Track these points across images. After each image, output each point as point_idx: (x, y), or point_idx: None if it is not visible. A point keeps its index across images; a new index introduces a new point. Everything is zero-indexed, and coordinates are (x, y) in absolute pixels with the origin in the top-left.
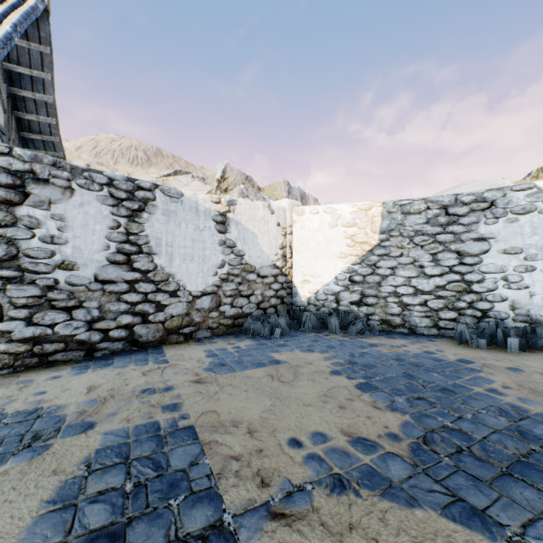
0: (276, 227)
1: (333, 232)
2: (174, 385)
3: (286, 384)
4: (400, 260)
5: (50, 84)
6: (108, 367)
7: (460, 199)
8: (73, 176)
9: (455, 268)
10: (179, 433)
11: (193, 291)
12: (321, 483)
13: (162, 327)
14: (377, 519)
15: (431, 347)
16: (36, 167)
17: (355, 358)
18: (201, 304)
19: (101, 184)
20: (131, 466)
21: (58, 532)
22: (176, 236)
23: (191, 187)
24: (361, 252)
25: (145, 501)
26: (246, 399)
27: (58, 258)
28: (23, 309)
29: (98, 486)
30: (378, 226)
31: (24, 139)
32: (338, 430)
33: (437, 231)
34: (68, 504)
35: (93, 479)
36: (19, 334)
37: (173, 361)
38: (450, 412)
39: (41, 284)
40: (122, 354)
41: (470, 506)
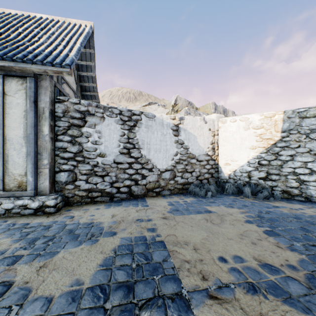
0: (208, 131)
1: (246, 132)
2: (152, 218)
3: (215, 225)
4: (297, 150)
5: (94, 67)
6: (120, 206)
7: None
8: (104, 111)
9: None
10: (156, 243)
11: (160, 168)
12: (240, 285)
13: (145, 187)
14: (279, 315)
15: None
16: (89, 108)
17: (262, 214)
18: (165, 176)
19: (116, 114)
20: (134, 255)
21: (105, 279)
22: (152, 138)
23: (157, 111)
24: (267, 145)
25: (142, 274)
26: (191, 230)
27: (98, 151)
28: (84, 175)
29: (120, 262)
30: (280, 127)
31: (83, 95)
32: (251, 257)
33: None
34: (108, 268)
35: (118, 259)
36: (83, 187)
37: (151, 206)
38: None
39: (91, 164)
40: (126, 200)
41: None
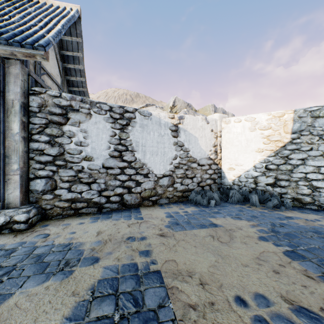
0: (210, 132)
1: (252, 134)
2: (146, 236)
3: (224, 244)
4: (309, 153)
5: (82, 59)
6: (109, 219)
7: None
8: (91, 107)
9: None
10: (150, 275)
11: (157, 174)
12: None
13: (139, 195)
14: None
15: None
16: (73, 103)
17: (276, 227)
18: (162, 182)
19: (105, 110)
20: (118, 298)
21: None
22: (147, 140)
23: None
24: (275, 147)
25: None
26: (195, 253)
27: (84, 154)
28: (66, 183)
29: (97, 312)
30: (290, 128)
31: (70, 91)
32: (278, 295)
33: None
34: (78, 323)
35: (95, 305)
36: (64, 197)
37: (146, 219)
38: None
39: (75, 169)
40: (117, 211)
41: None
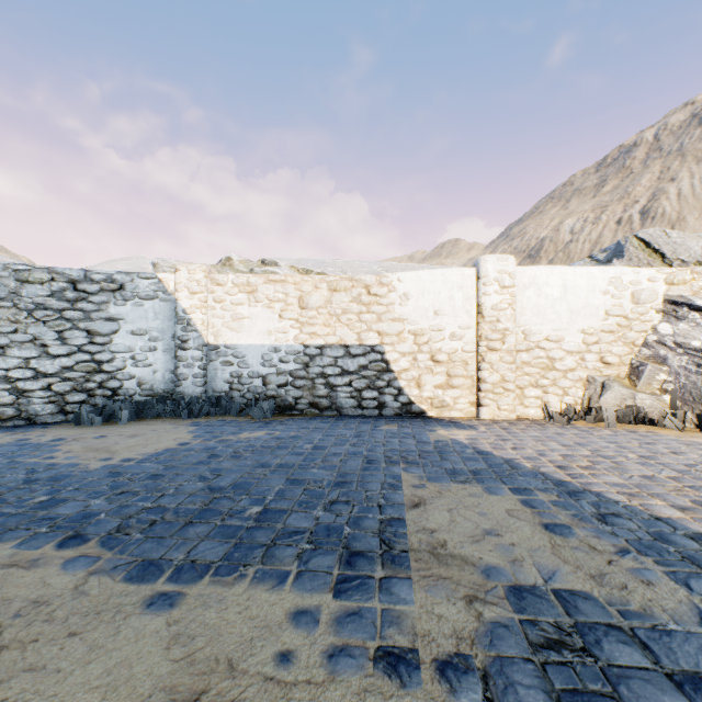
0: None
1: None
2: None
3: None
4: (14, 338)
5: None
6: None
7: (91, 276)
8: None
9: (85, 348)
10: None
11: None
12: None
13: None
14: None
15: (35, 434)
16: None
17: None
18: None
19: None
20: None
21: None
22: None
23: None
24: None
25: None
26: None
27: None
28: None
29: None
30: None
31: None
32: None
33: (65, 306)
34: None
35: None
36: None
37: None
38: None
39: None
40: None
41: None
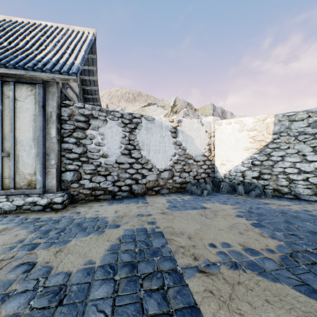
0: (204, 133)
1: (241, 134)
2: (152, 214)
3: (209, 219)
4: (287, 151)
5: (95, 72)
6: (122, 203)
7: None
8: (107, 115)
9: None
10: (155, 233)
11: (159, 168)
12: (225, 263)
13: (144, 186)
14: (253, 283)
15: (309, 207)
16: (93, 112)
17: (252, 209)
18: (163, 175)
19: (118, 117)
20: (136, 243)
21: (113, 260)
22: (151, 140)
23: (156, 112)
24: (259, 146)
25: (144, 256)
26: (187, 223)
27: (101, 152)
28: (88, 175)
29: (125, 248)
30: (271, 129)
31: (85, 98)
32: (237, 243)
33: (316, 131)
34: (115, 252)
35: (122, 245)
36: (87, 186)
37: (150, 203)
38: (313, 244)
39: (95, 164)
40: (127, 198)
41: (312, 288)
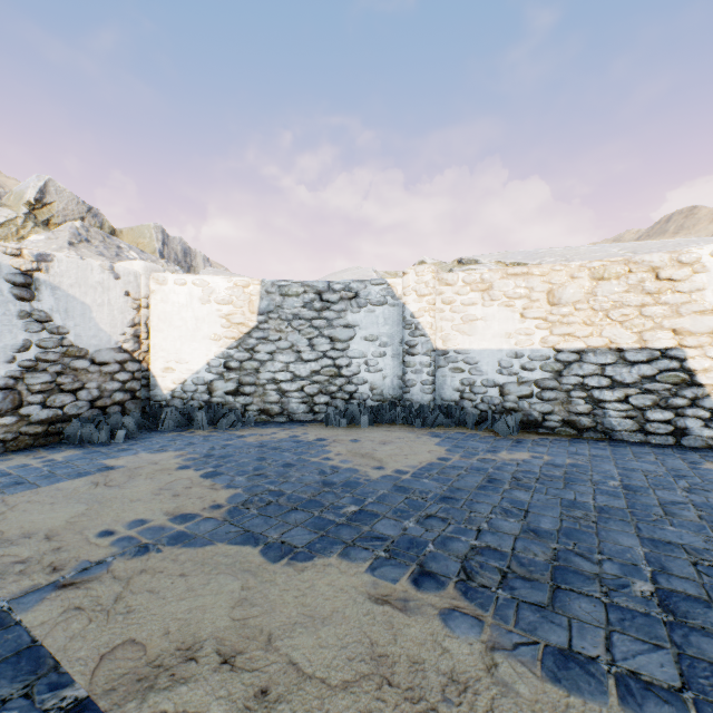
0: (123, 298)
1: (206, 309)
2: None
3: (114, 488)
4: (279, 345)
5: None
6: None
7: (332, 287)
8: None
9: (328, 353)
10: None
11: None
12: (126, 553)
13: None
14: (170, 560)
15: (300, 431)
16: None
17: (214, 451)
18: None
19: None
20: None
21: None
22: None
23: None
24: (239, 334)
25: None
26: (51, 510)
27: None
28: None
29: None
30: (257, 306)
31: None
32: (163, 513)
33: (313, 316)
34: None
35: None
36: None
37: None
38: (280, 480)
39: None
40: None
41: (253, 533)
